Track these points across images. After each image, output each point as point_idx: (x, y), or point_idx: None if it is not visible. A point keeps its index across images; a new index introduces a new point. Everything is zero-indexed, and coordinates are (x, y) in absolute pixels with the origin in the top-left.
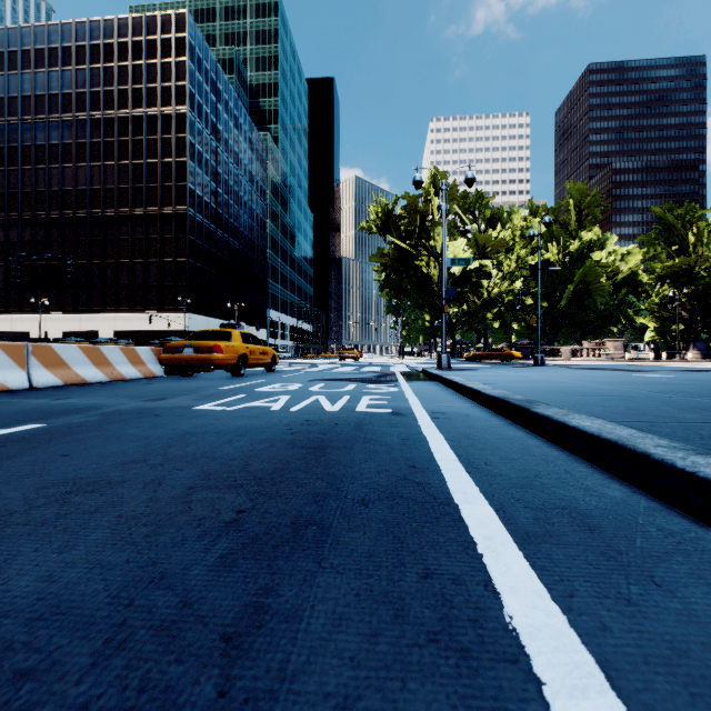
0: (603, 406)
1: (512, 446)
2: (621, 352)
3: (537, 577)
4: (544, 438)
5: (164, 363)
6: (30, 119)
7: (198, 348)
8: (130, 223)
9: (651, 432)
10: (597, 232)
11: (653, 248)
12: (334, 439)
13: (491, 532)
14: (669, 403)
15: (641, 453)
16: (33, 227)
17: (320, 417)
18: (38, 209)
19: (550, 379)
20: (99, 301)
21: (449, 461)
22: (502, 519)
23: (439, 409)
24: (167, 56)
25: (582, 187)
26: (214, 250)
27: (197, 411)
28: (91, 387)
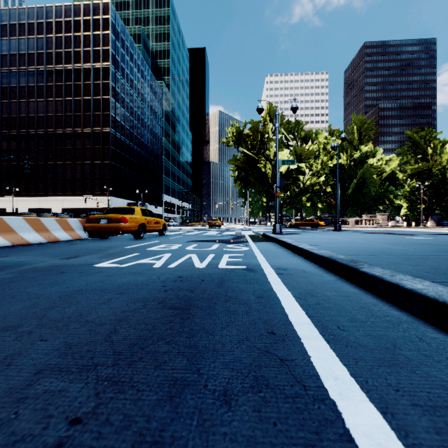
0: (411, 264)
1: (353, 304)
2: (386, 222)
3: None
4: (375, 295)
5: (87, 230)
6: (6, 69)
7: (110, 219)
8: (72, 138)
9: None
10: (371, 146)
11: (406, 156)
12: (200, 297)
13: None
14: None
15: None
16: (9, 140)
17: (190, 273)
18: (11, 128)
19: (353, 241)
20: (52, 189)
21: (304, 325)
22: (398, 434)
23: (281, 265)
24: (97, 30)
25: (362, 118)
26: (128, 156)
27: (96, 268)
28: (31, 247)
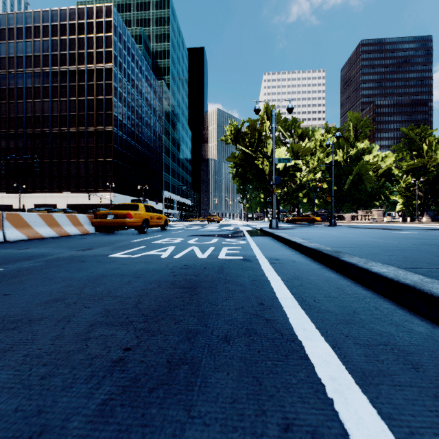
0: (387, 255)
1: (330, 285)
2: (382, 217)
3: (388, 429)
4: (351, 279)
5: (95, 225)
6: (14, 71)
7: (116, 215)
8: (77, 137)
9: (433, 277)
10: (366, 143)
11: (401, 153)
12: (204, 280)
13: (334, 372)
14: (431, 253)
15: (438, 297)
16: (16, 139)
17: (194, 262)
18: (18, 128)
19: (343, 235)
20: (57, 185)
21: (287, 299)
22: (339, 356)
23: (274, 256)
24: (100, 32)
25: (358, 115)
26: (130, 154)
27: (111, 258)
28: (45, 240)
